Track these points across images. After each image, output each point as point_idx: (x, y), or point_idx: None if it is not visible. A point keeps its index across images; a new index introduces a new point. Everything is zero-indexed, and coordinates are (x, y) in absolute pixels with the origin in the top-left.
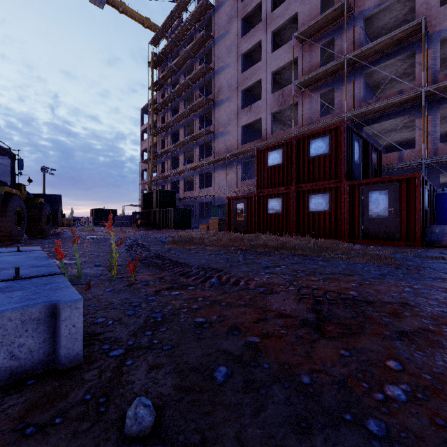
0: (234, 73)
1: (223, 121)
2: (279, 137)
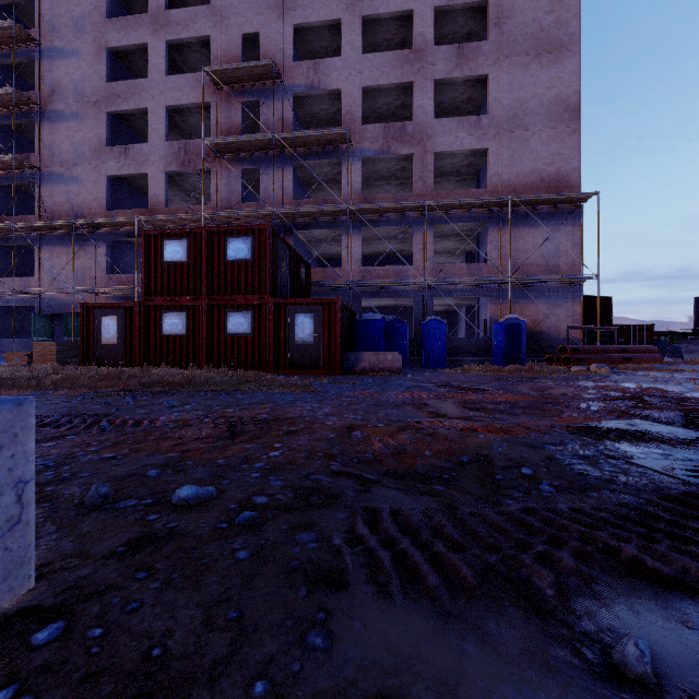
0: (90, 74)
1: (63, 153)
2: (180, 215)
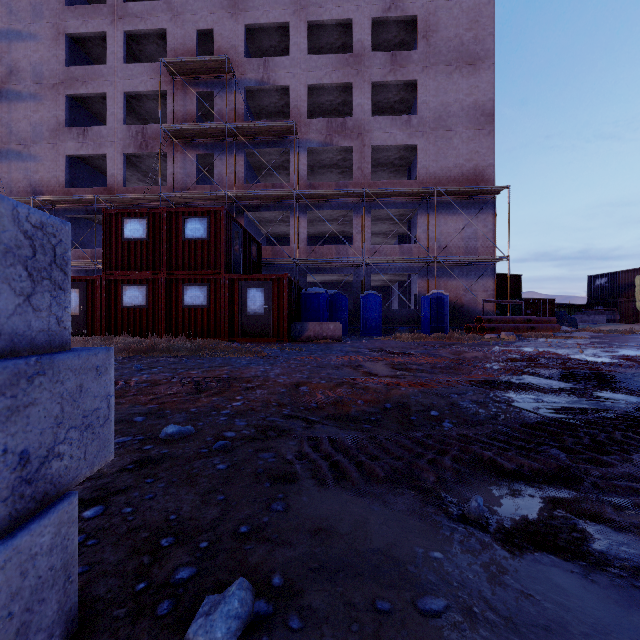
0: (49, 58)
1: (21, 132)
2: (138, 194)
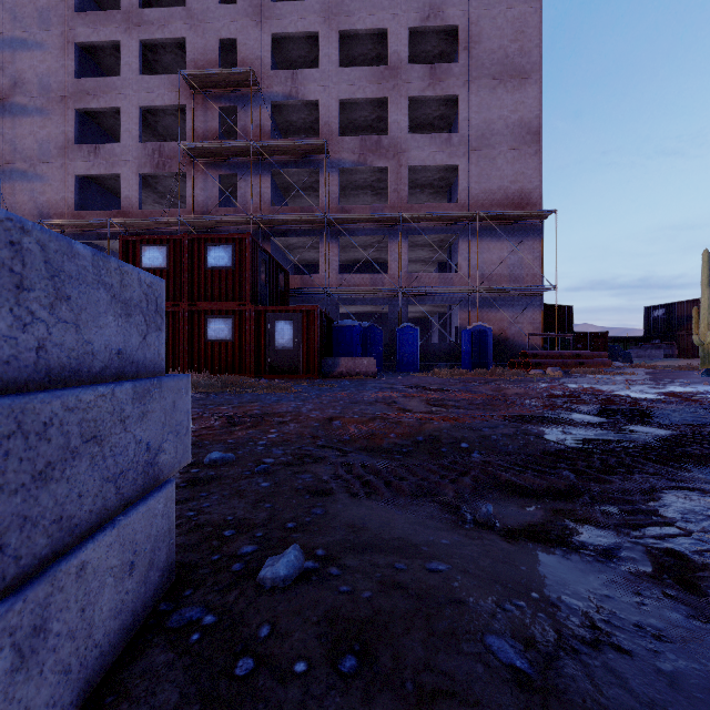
0: (57, 68)
1: (26, 149)
2: (155, 218)
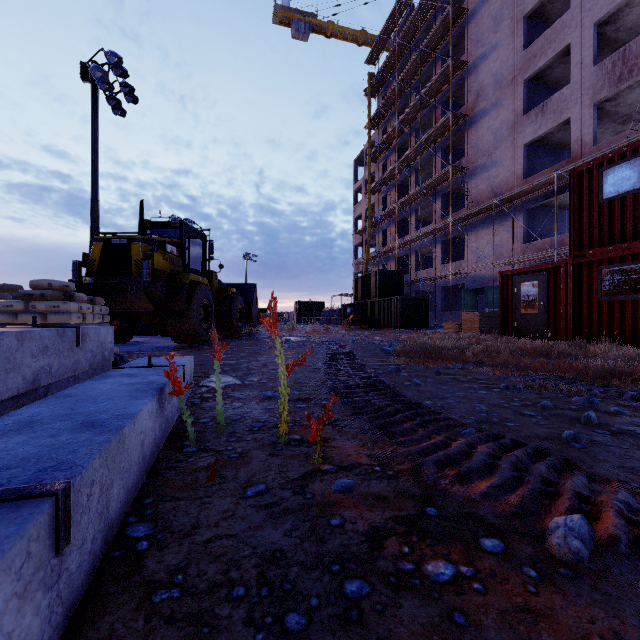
0: (507, 56)
1: (485, 145)
2: (616, 144)
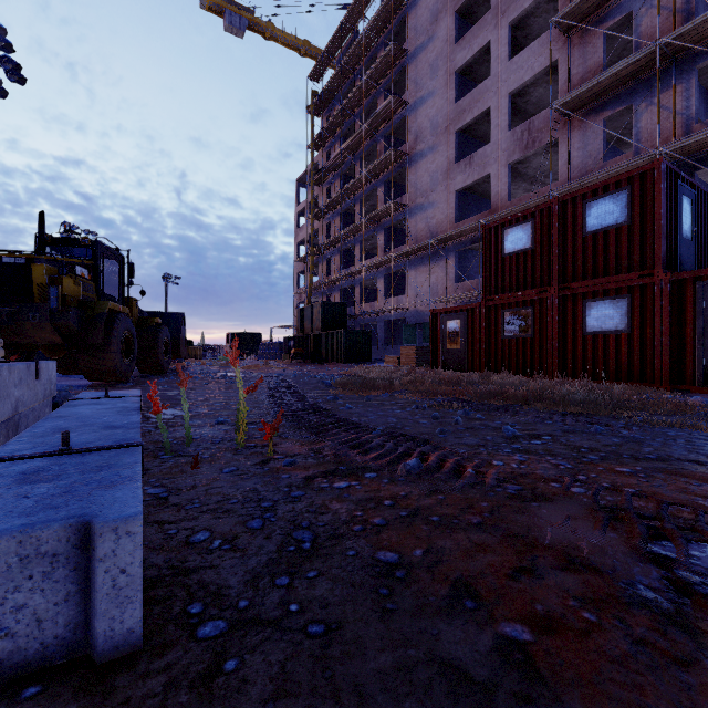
0: (442, 105)
1: (423, 186)
2: (522, 203)
